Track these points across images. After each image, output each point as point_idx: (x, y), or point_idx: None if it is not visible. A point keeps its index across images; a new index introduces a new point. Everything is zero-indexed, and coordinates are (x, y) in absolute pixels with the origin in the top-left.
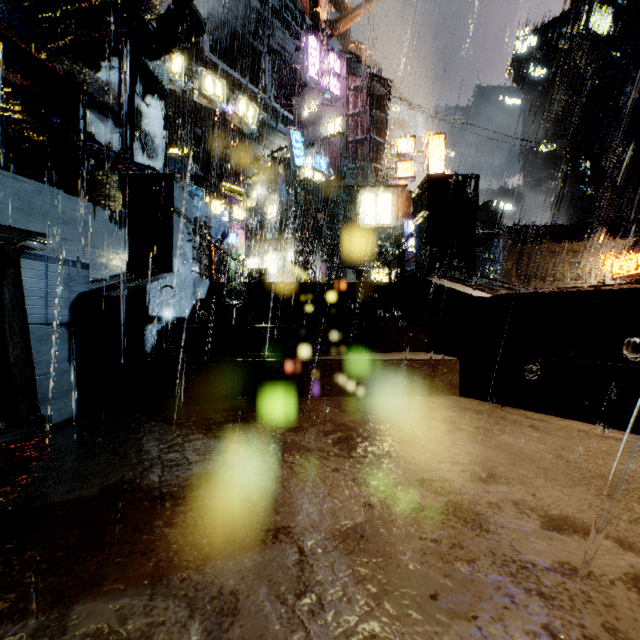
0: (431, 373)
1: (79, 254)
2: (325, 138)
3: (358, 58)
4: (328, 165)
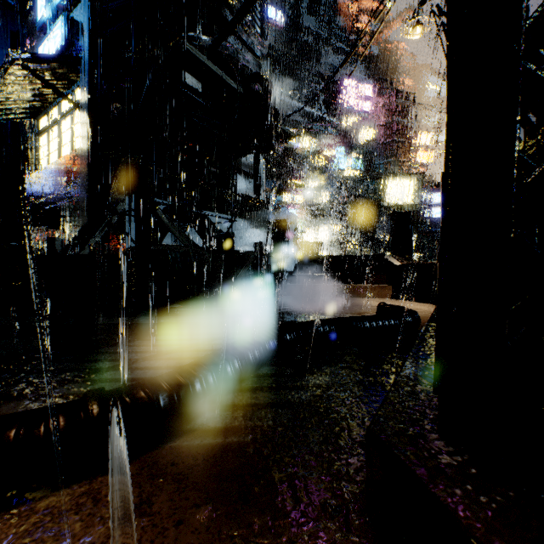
0: (381, 290)
1: (240, 243)
2: (362, 146)
3: (388, 81)
4: (364, 164)
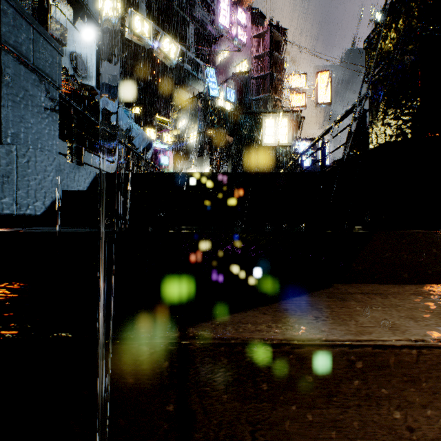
0: None
1: None
2: (234, 75)
3: (260, 13)
4: (236, 97)
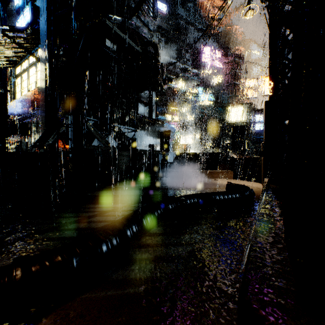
0: (226, 174)
1: (140, 145)
2: (213, 87)
3: (229, 48)
4: (215, 97)
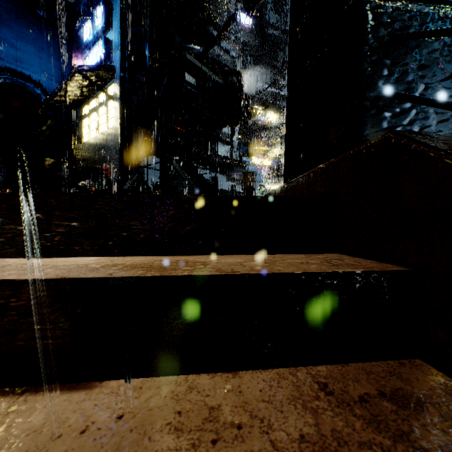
0: None
1: None
2: None
3: None
4: None
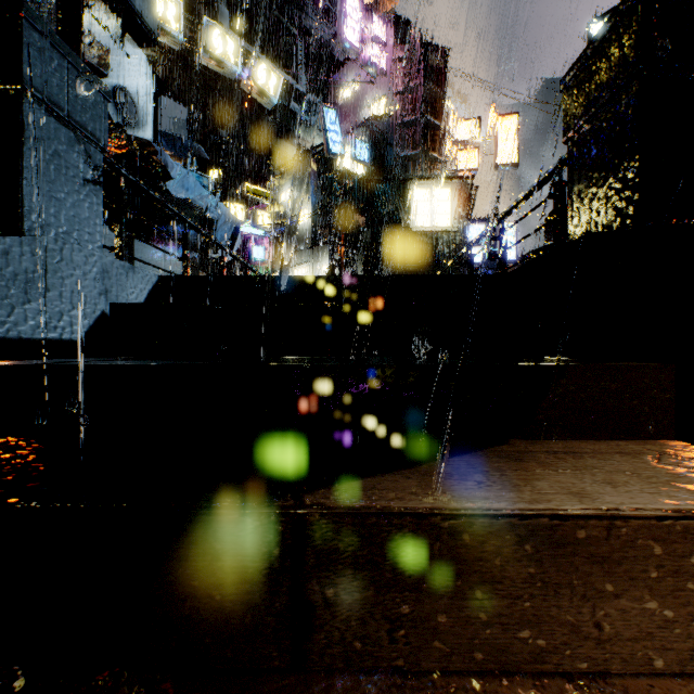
0: None
1: None
2: (367, 120)
3: (408, 23)
4: (371, 154)
